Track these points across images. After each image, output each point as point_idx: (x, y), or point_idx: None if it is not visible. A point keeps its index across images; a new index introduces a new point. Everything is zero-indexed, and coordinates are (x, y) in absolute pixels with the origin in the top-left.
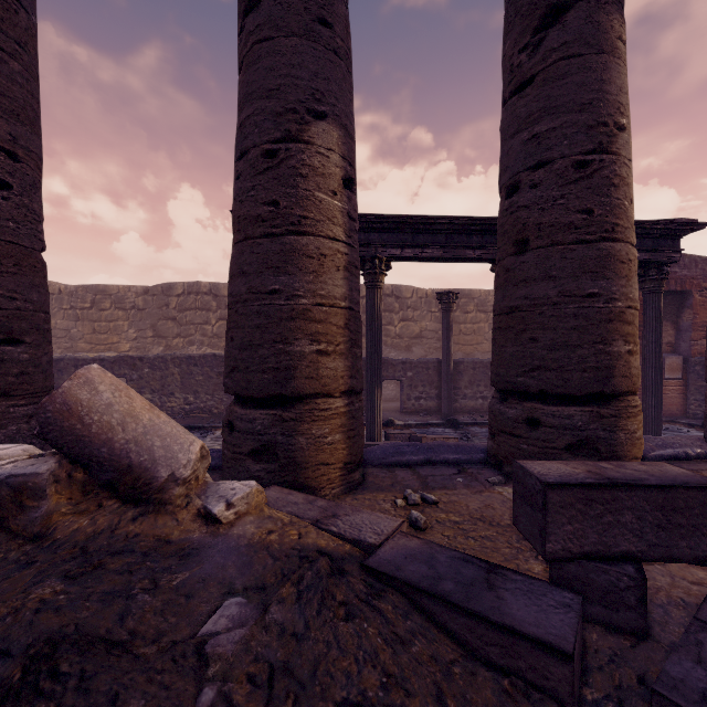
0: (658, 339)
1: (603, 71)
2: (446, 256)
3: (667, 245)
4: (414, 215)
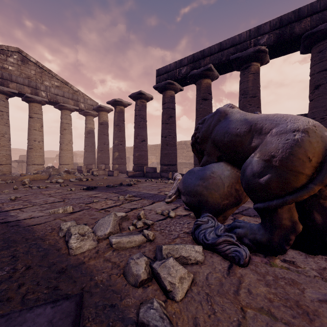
0: None
1: None
2: None
3: None
4: None
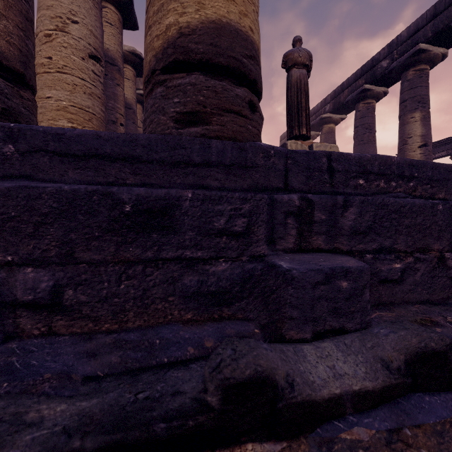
0: None
1: (404, 129)
2: None
3: None
4: None
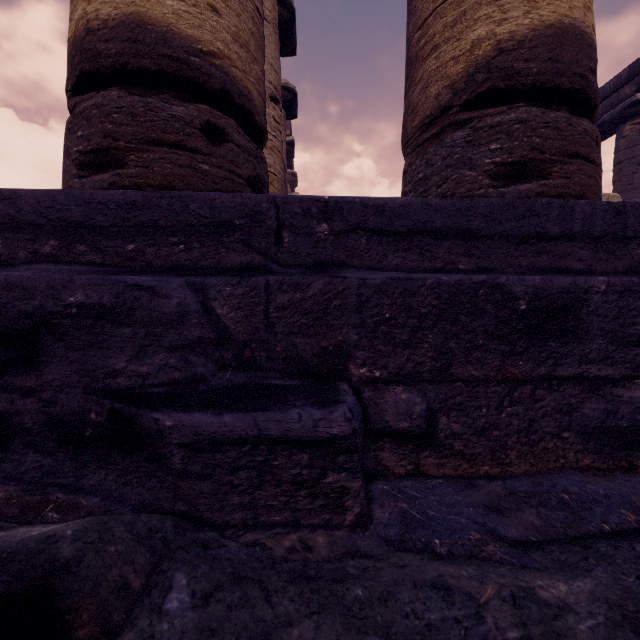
0: None
1: None
2: None
3: None
4: None
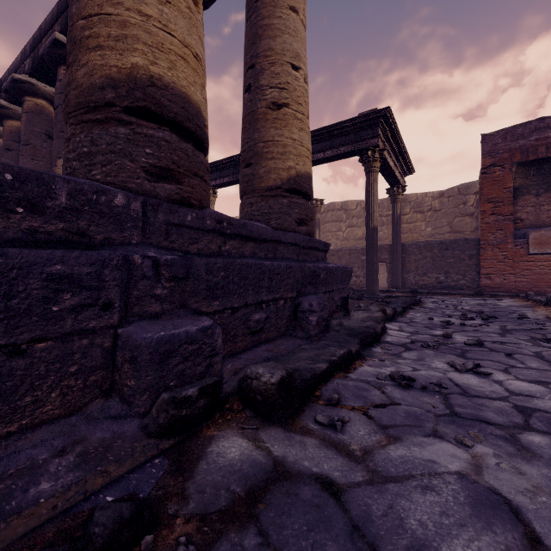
0: (369, 209)
1: None
2: (234, 180)
3: (367, 134)
4: (213, 162)
